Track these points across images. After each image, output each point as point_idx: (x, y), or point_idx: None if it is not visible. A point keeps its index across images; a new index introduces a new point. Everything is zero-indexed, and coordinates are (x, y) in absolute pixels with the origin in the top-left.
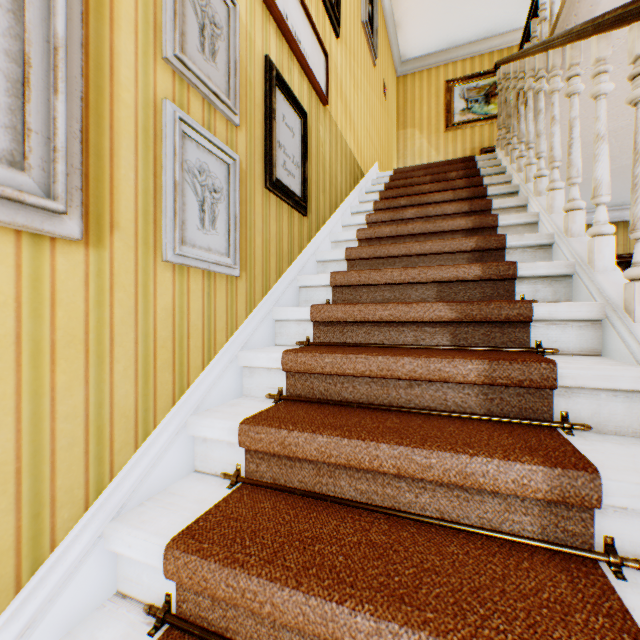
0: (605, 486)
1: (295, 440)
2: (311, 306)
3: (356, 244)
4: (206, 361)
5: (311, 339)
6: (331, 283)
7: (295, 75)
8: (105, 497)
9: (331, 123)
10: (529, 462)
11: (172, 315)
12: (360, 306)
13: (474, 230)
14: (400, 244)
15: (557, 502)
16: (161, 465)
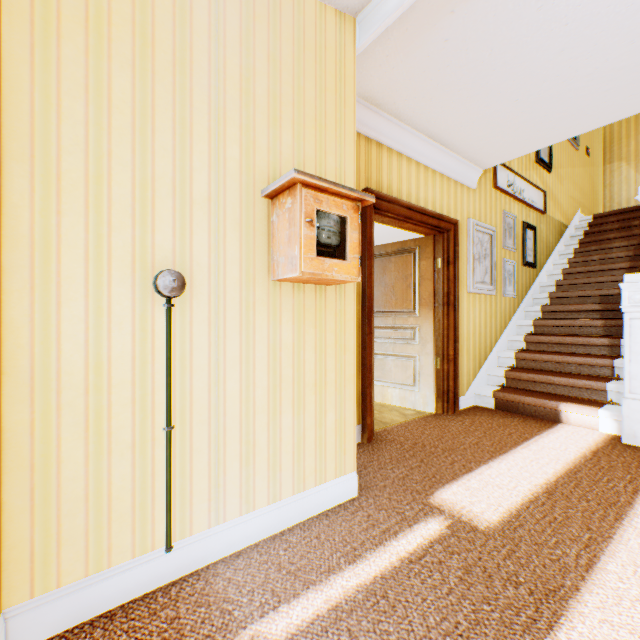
0: (620, 341)
1: (541, 338)
2: (540, 306)
3: (560, 276)
4: (508, 322)
5: (540, 318)
6: (548, 297)
7: (530, 215)
8: (496, 346)
9: (546, 218)
10: (603, 338)
11: (503, 309)
12: (561, 306)
13: (630, 268)
14: (584, 278)
15: (611, 347)
16: (502, 345)
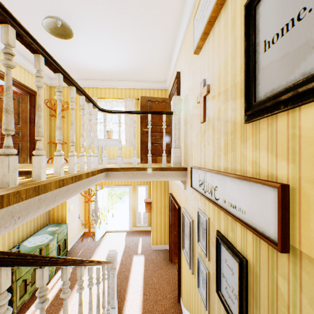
0: None
1: None
2: None
3: None
4: None
5: None
6: None
7: (238, 229)
8: None
9: None
10: None
11: (200, 302)
12: None
13: None
14: None
15: None
16: None
